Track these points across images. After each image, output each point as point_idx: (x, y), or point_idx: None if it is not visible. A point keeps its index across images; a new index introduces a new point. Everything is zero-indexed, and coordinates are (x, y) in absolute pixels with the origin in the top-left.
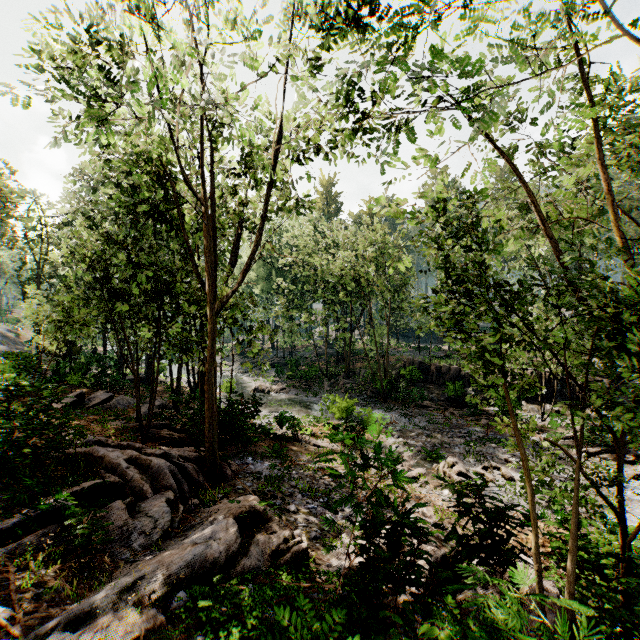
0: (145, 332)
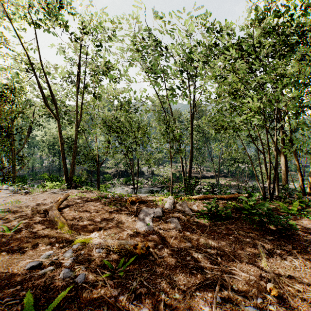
0: None
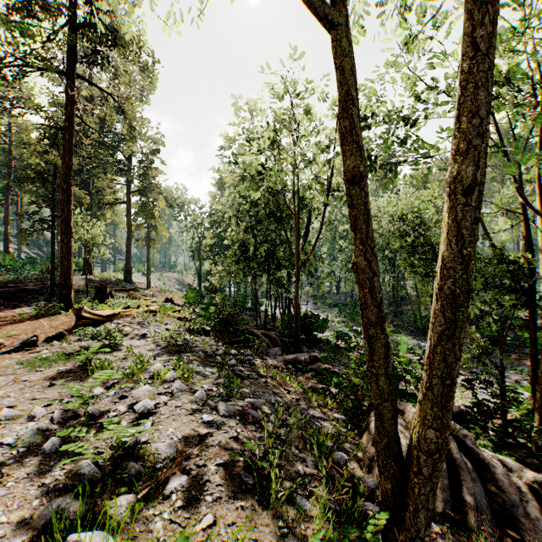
0: (264, 277)
